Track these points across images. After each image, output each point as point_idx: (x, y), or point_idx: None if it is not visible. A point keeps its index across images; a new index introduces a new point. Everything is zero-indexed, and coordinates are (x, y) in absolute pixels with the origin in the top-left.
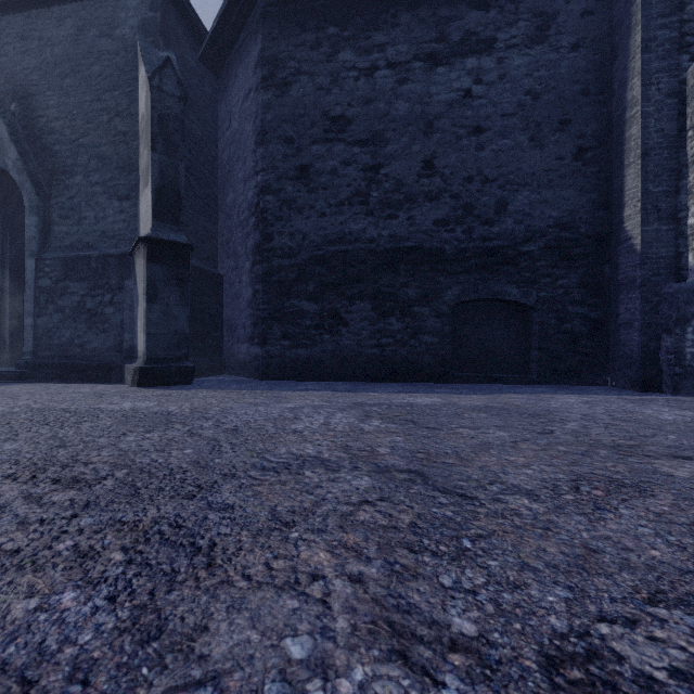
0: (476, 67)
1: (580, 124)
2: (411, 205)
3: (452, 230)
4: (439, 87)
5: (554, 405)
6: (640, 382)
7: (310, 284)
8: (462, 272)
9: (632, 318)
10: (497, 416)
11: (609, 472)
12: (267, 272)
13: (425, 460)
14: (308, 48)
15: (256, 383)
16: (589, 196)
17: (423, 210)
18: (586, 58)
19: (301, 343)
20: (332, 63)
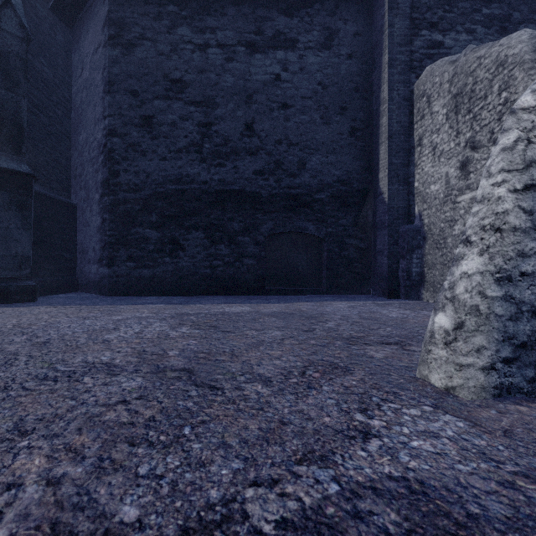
0: (284, 59)
1: (353, 111)
2: (236, 157)
3: (267, 179)
4: (257, 69)
5: (328, 309)
6: (387, 291)
7: (153, 215)
8: (274, 211)
9: (383, 248)
10: (282, 320)
11: (334, 358)
12: (114, 203)
13: (203, 359)
14: (151, 18)
15: (102, 299)
16: (359, 162)
17: (245, 162)
18: (357, 65)
19: (145, 264)
20: (172, 35)
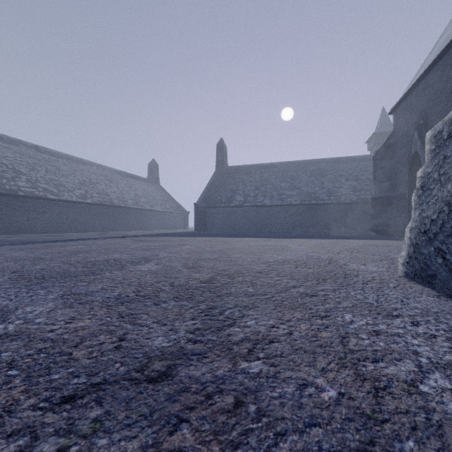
0: None
1: None
2: None
3: None
4: None
5: None
6: None
7: None
8: None
9: None
10: None
11: None
12: None
13: None
14: None
15: None
16: None
17: None
18: None
19: None
20: None
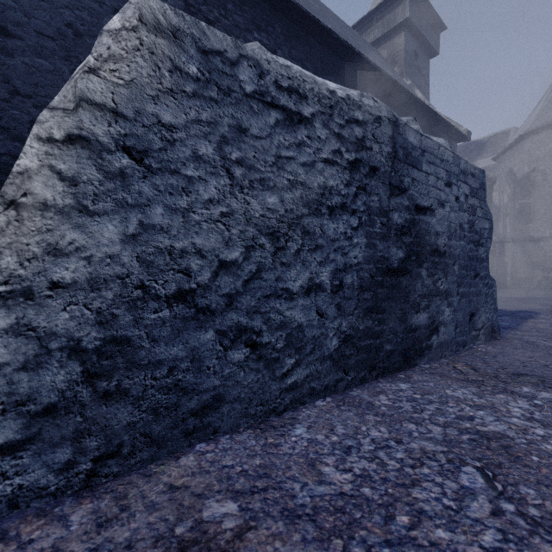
0: None
1: None
2: None
3: None
4: None
5: None
6: None
7: None
8: None
9: None
10: None
11: None
12: None
13: None
14: None
15: None
16: None
17: None
18: None
19: None
20: None
